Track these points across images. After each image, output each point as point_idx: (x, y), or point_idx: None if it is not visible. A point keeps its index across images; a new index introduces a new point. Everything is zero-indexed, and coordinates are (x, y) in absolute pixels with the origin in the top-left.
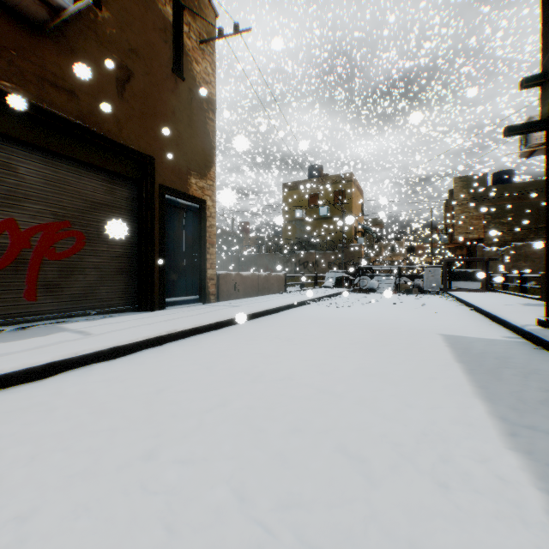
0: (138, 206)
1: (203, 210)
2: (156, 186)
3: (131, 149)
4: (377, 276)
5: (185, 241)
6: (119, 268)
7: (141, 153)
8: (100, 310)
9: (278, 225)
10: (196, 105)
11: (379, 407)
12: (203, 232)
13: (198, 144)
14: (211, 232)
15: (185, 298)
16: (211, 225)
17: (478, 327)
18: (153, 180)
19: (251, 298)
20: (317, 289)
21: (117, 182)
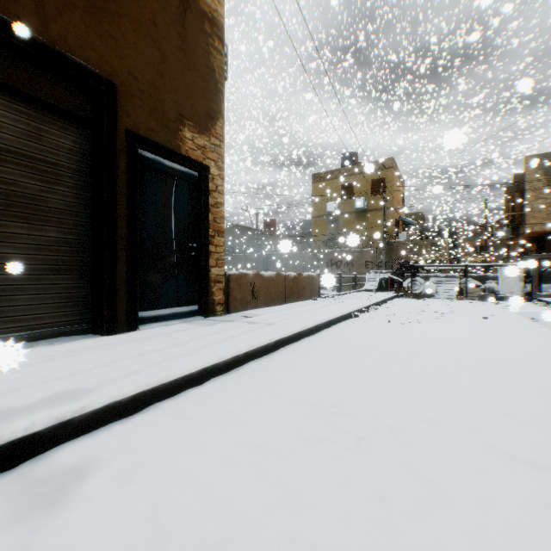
0: (92, 164)
1: (204, 180)
2: (121, 132)
3: (69, 61)
4: (434, 277)
5: (176, 225)
6: (54, 265)
7: (89, 72)
8: (13, 335)
9: (306, 222)
10: (192, 23)
11: None
12: (204, 212)
13: (196, 82)
14: (217, 214)
15: (175, 311)
16: (217, 203)
17: None
18: (115, 121)
19: (276, 307)
20: (358, 293)
21: (49, 120)
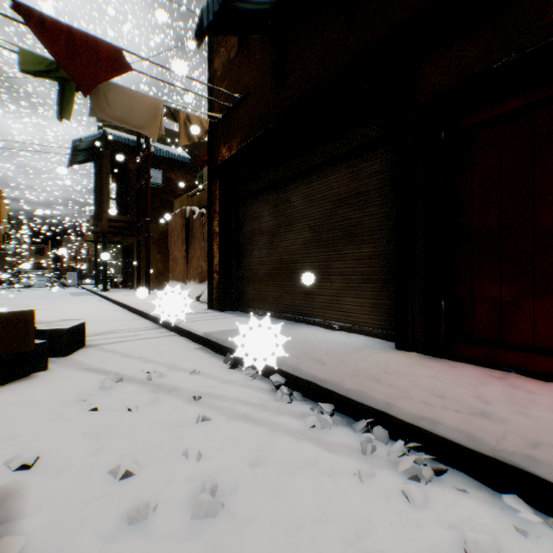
0: None
1: None
2: None
3: None
4: (35, 277)
5: None
6: None
7: None
8: None
9: None
10: None
11: (54, 295)
12: None
13: None
14: None
15: None
16: None
17: (81, 291)
18: None
19: None
20: None
21: None
